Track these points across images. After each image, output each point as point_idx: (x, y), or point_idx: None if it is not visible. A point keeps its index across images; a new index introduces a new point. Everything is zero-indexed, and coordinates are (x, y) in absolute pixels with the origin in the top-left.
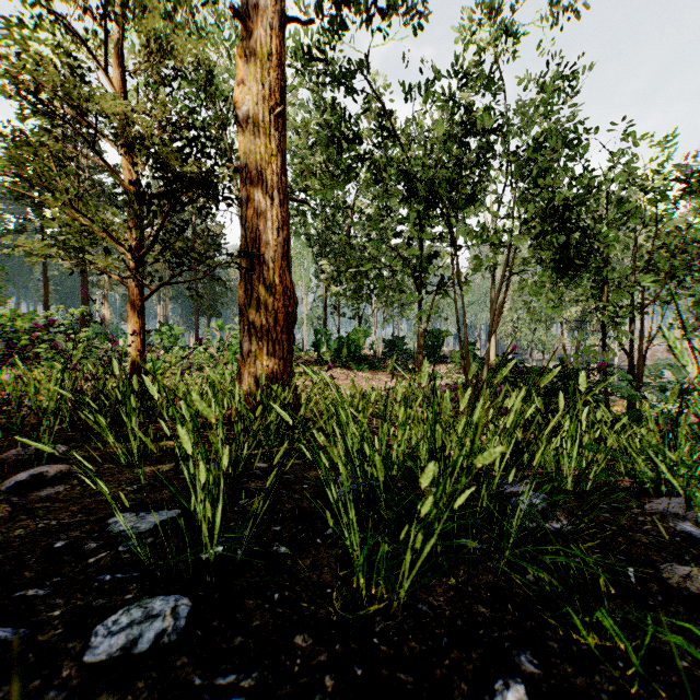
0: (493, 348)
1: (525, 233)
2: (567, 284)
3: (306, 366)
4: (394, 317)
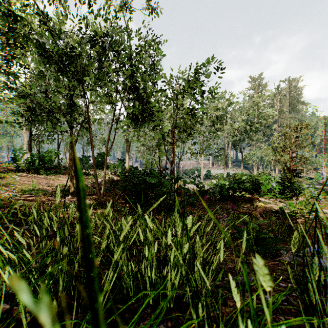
0: (127, 162)
1: (119, 98)
2: (140, 128)
3: (5, 173)
4: (83, 145)
